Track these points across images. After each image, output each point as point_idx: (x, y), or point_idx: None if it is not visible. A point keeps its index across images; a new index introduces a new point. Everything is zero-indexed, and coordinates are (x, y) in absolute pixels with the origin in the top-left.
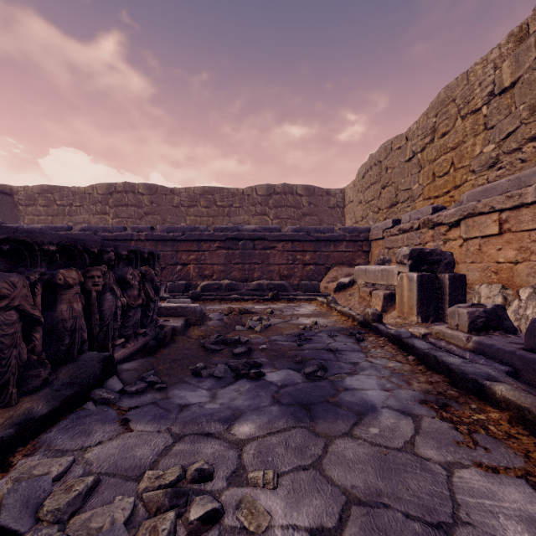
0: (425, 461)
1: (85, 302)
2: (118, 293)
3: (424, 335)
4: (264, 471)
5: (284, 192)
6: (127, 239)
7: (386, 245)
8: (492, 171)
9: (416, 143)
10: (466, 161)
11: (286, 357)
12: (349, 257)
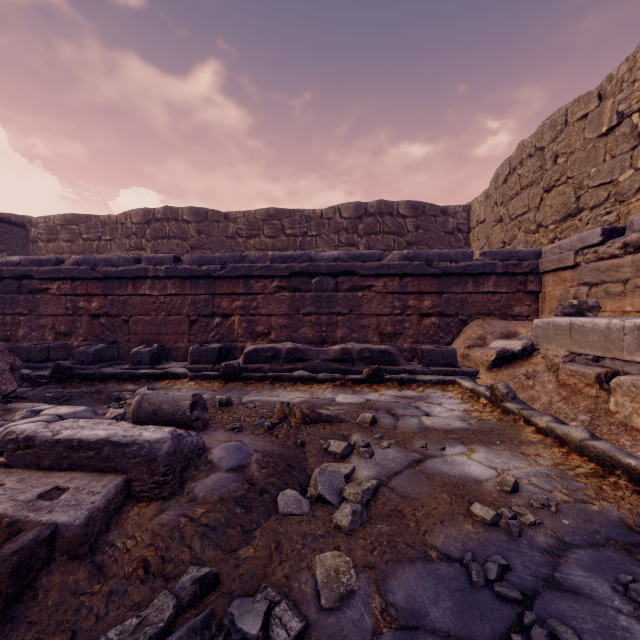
0: None
1: None
2: None
3: None
4: None
5: (380, 212)
6: (139, 276)
7: (583, 279)
8: None
9: (629, 96)
10: None
11: None
12: (501, 302)
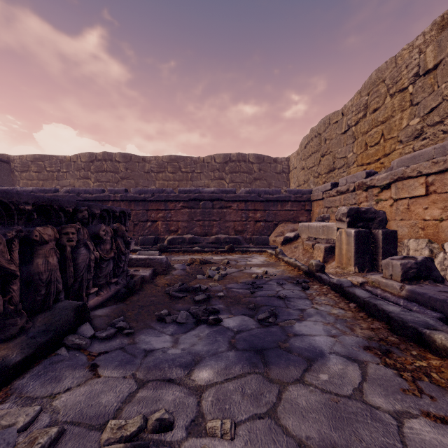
0: (374, 410)
1: (60, 256)
2: (91, 247)
3: (361, 283)
4: (221, 420)
5: (238, 160)
6: (105, 199)
7: (325, 205)
8: (417, 141)
9: (351, 118)
10: (394, 132)
11: (240, 303)
12: (294, 215)
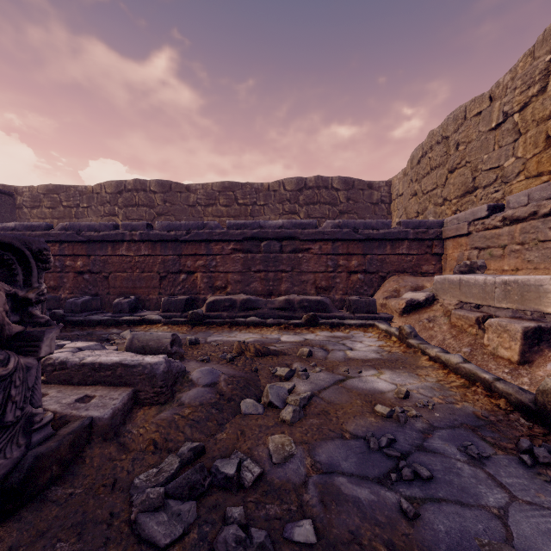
0: None
1: None
2: None
3: None
4: None
5: (317, 186)
6: (117, 239)
7: (474, 244)
8: None
9: (511, 100)
10: None
11: None
12: (413, 262)
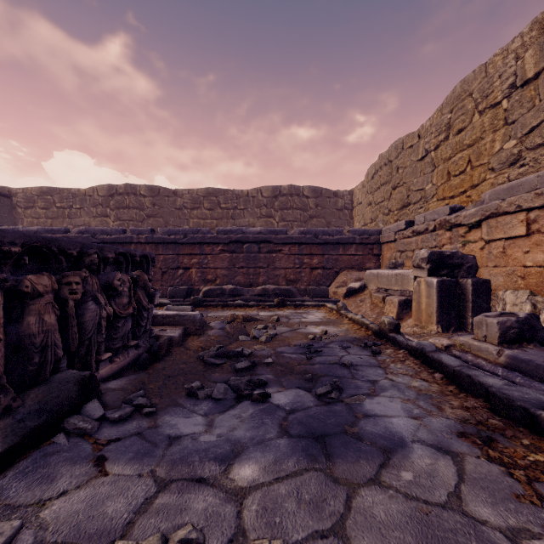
0: (479, 526)
1: (60, 313)
2: (103, 302)
3: (446, 347)
4: (270, 541)
5: (290, 193)
6: (127, 241)
7: (398, 248)
8: (513, 168)
9: (429, 141)
10: (484, 158)
11: (294, 372)
12: (359, 261)
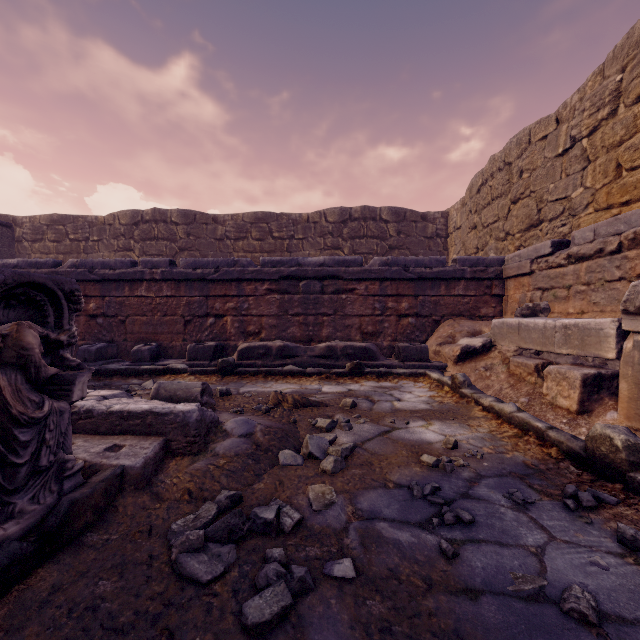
0: None
1: None
2: None
3: None
4: None
5: (363, 217)
6: (136, 278)
7: (538, 285)
8: None
9: (580, 123)
10: None
11: None
12: (470, 304)
